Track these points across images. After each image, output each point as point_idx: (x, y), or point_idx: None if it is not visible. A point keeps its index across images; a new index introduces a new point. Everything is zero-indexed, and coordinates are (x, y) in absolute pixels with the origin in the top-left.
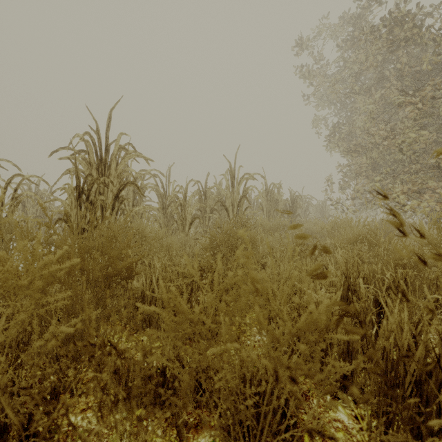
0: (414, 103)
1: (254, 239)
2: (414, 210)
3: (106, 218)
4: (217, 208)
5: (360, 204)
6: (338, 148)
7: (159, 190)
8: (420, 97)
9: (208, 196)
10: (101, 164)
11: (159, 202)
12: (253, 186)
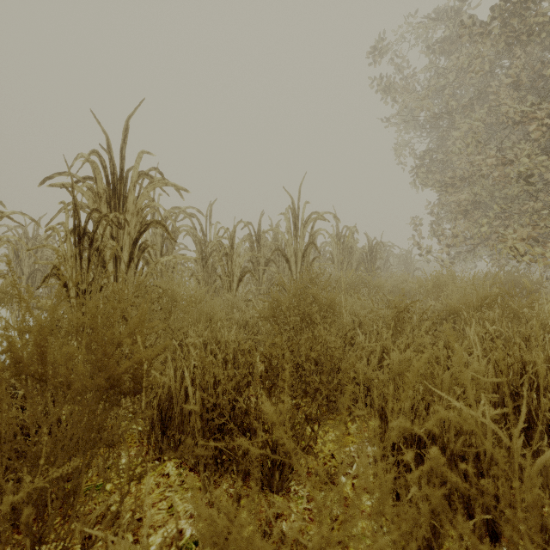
0: (536, 119)
1: (335, 304)
2: (536, 261)
3: (107, 274)
4: (274, 259)
5: (456, 253)
6: (429, 182)
7: (197, 235)
8: (546, 110)
9: (263, 243)
10: (113, 195)
11: (197, 250)
12: (323, 230)
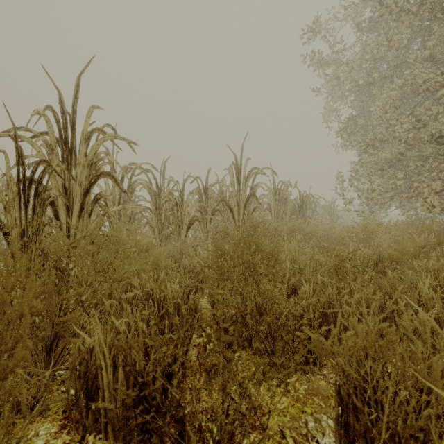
0: None
1: (278, 253)
2: None
3: (5, 227)
4: (220, 209)
5: (372, 204)
6: (350, 144)
7: (152, 188)
8: None
9: (210, 195)
10: (65, 148)
11: (152, 201)
12: (263, 183)
